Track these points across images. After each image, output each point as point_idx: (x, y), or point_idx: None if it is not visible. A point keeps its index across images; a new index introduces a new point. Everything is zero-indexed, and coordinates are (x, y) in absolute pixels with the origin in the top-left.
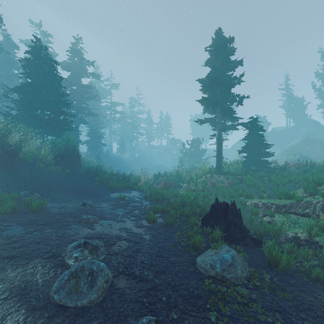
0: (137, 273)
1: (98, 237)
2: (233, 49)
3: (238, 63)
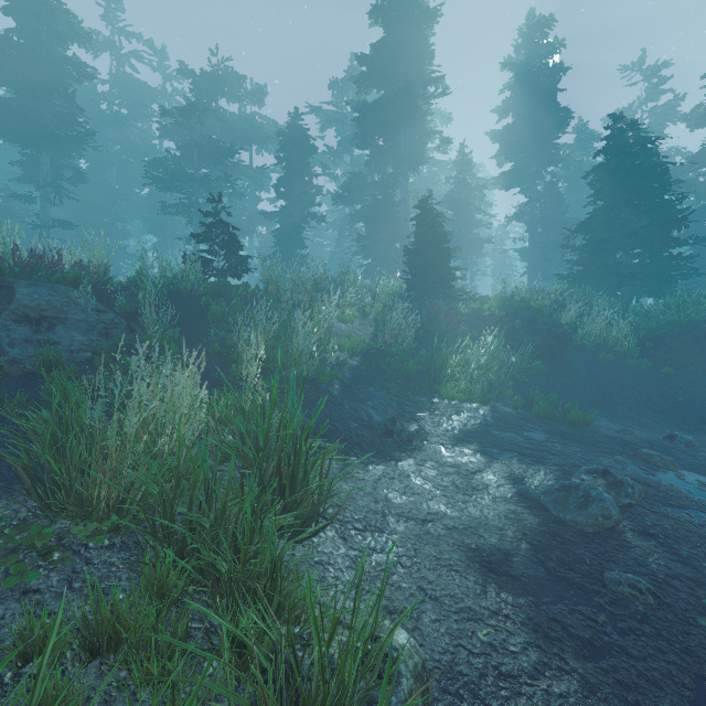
0: (683, 553)
1: (649, 484)
2: None
3: None
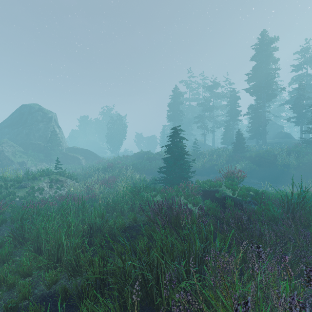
0: None
1: None
2: None
3: None
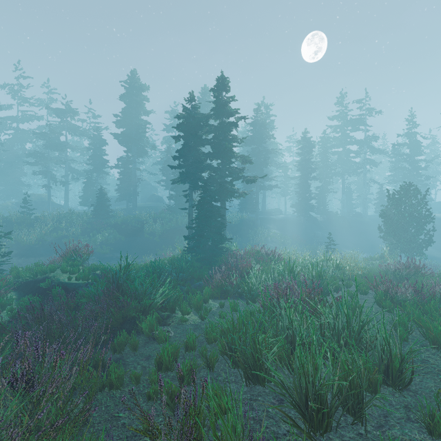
0: None
1: None
2: (224, 86)
3: (221, 106)
